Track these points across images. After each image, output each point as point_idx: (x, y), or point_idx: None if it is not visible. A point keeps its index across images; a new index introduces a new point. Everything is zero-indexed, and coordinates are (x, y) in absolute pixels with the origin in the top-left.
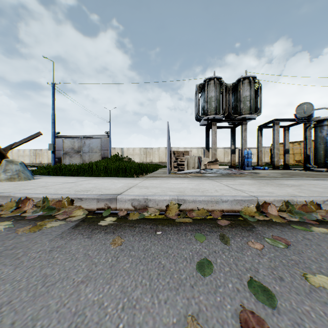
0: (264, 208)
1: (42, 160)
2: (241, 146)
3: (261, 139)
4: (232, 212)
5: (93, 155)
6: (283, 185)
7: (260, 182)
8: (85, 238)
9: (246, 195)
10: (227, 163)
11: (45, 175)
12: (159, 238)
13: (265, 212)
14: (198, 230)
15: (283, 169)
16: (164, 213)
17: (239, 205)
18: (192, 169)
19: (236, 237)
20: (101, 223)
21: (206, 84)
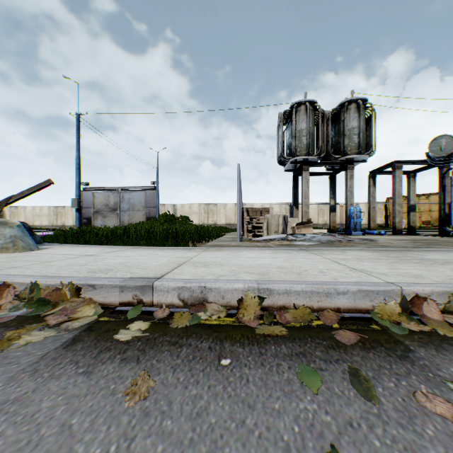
0: (416, 306)
1: (66, 221)
2: (345, 201)
3: (374, 191)
4: (355, 313)
5: (134, 214)
6: (429, 262)
7: (386, 255)
8: (80, 375)
9: (377, 280)
10: (323, 226)
11: (61, 243)
12: (225, 376)
13: (418, 314)
14: (302, 357)
15: (407, 234)
16: (234, 313)
17: (368, 300)
18: (275, 234)
19: (383, 377)
20: (119, 335)
21: (294, 111)
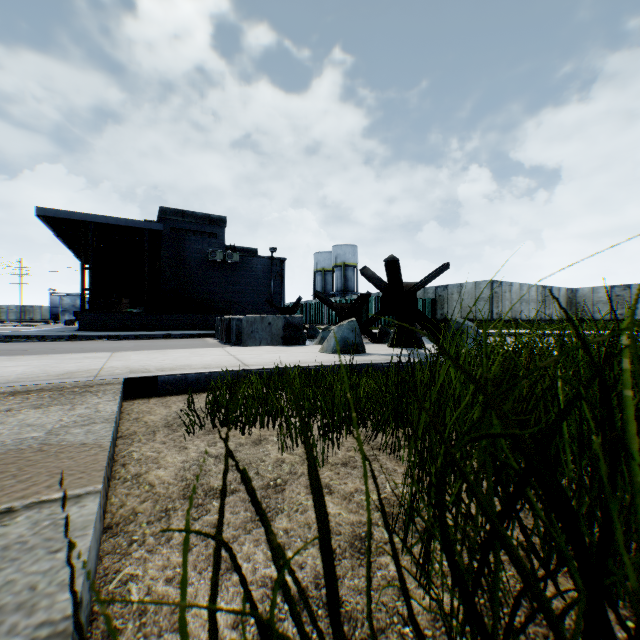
0: None
1: None
2: None
3: None
4: None
5: None
6: None
7: None
8: None
9: None
10: None
11: None
12: None
13: None
14: None
15: None
16: None
17: None
18: None
19: None
20: None
21: None
